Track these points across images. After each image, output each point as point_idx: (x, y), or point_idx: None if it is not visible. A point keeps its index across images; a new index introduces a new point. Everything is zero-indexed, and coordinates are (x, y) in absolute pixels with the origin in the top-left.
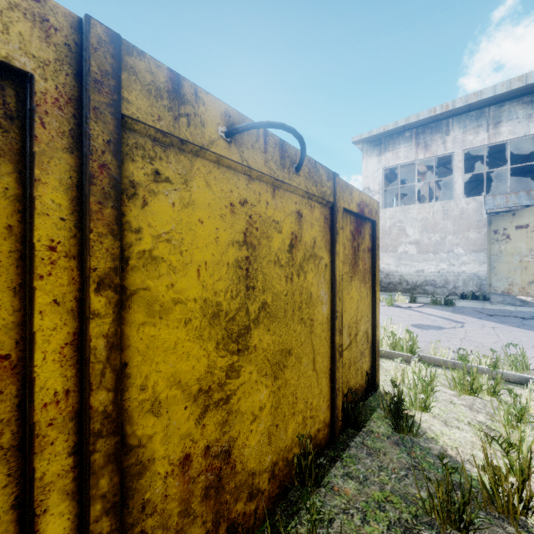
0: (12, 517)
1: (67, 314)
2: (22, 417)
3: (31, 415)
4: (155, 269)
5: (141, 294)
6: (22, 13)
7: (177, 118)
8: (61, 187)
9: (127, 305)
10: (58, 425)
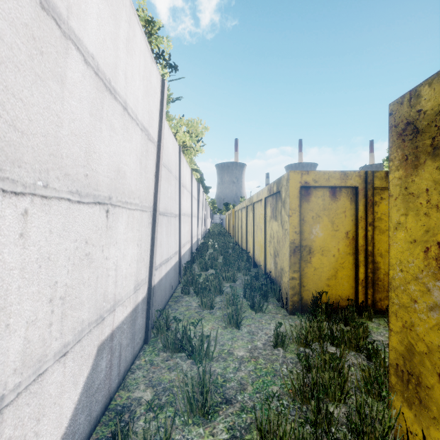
0: (354, 265)
1: (363, 230)
2: (355, 248)
3: (358, 247)
4: (381, 221)
5: (377, 227)
6: (356, 176)
7: (387, 182)
8: (362, 205)
9: (374, 230)
10: (362, 251)
